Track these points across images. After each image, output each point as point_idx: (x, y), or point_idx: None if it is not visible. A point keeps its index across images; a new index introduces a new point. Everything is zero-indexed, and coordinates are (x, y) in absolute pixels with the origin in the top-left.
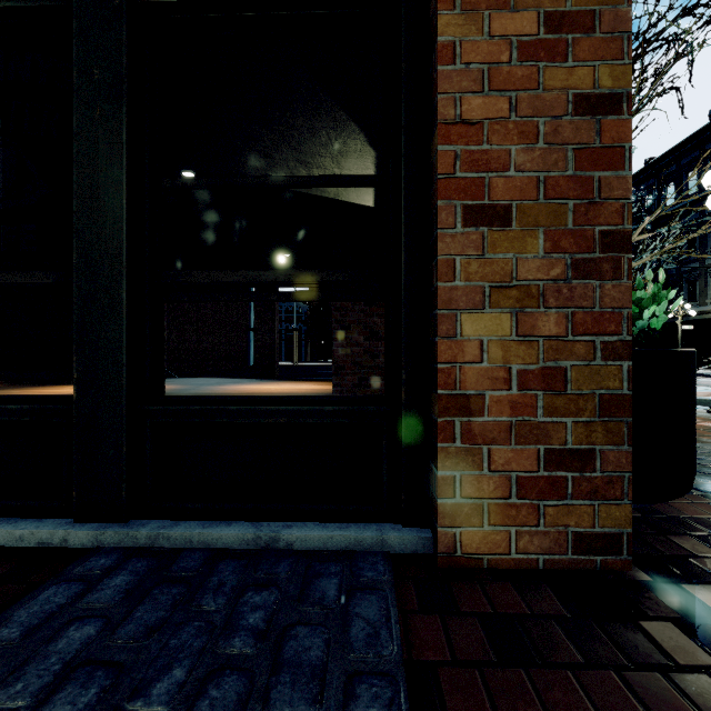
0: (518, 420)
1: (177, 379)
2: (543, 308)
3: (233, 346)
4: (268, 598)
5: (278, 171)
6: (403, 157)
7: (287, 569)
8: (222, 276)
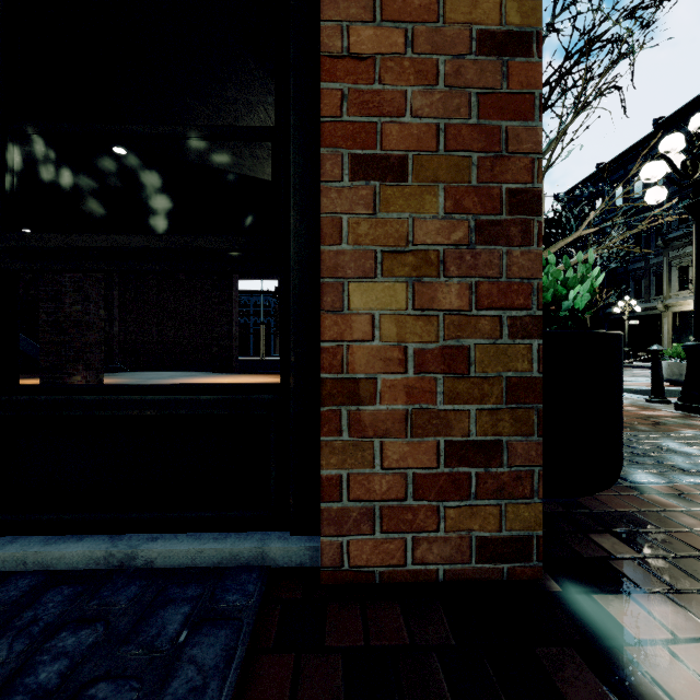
0: (415, 408)
1: (128, 373)
2: (444, 277)
3: (197, 339)
4: (85, 639)
5: (218, 151)
6: (292, 102)
7: (132, 595)
8: (82, 240)
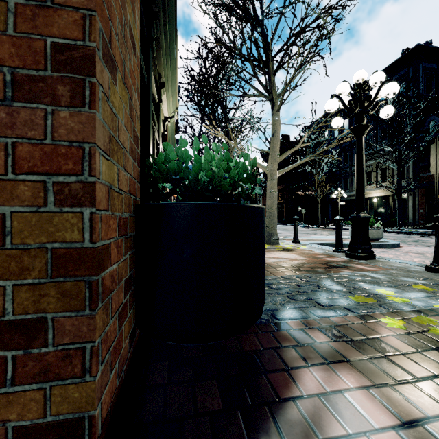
0: None
1: None
2: None
3: None
4: None
5: None
6: None
7: None
8: None
